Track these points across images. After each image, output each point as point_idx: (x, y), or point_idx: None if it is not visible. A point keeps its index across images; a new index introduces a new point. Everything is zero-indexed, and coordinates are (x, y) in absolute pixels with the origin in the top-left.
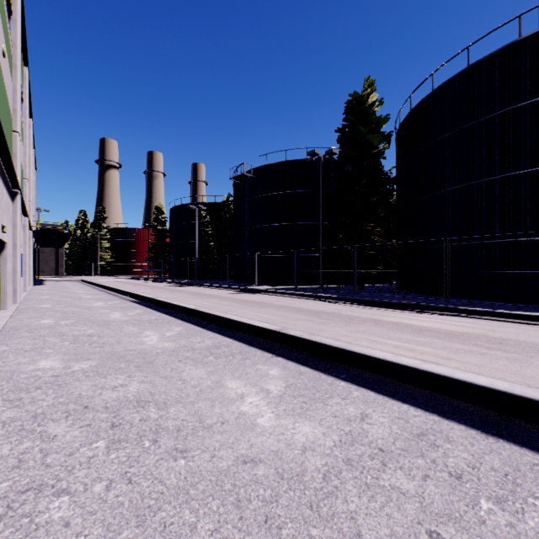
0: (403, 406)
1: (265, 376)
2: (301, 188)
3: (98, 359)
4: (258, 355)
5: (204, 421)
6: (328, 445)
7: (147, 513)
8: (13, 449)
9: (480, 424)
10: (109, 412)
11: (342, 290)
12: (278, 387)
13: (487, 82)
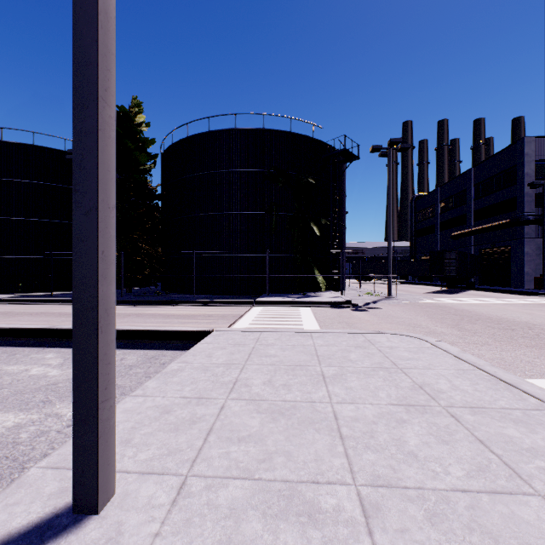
0: (147, 351)
1: (43, 359)
2: (58, 181)
3: None
4: (29, 350)
5: (2, 383)
6: None
7: (2, 400)
8: None
9: (181, 348)
10: None
11: None
12: (58, 361)
13: (219, 148)
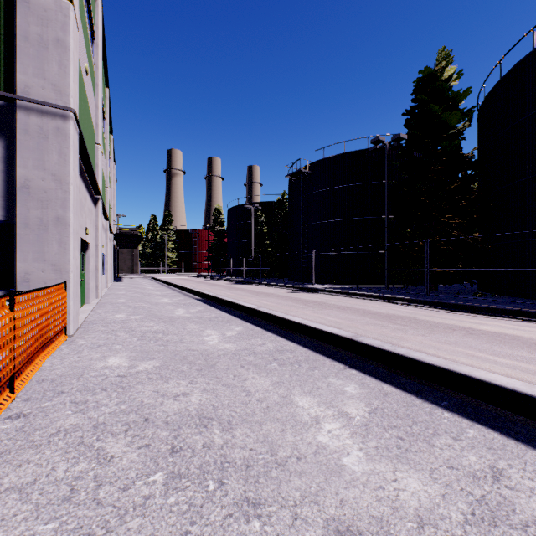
0: None
1: (341, 393)
2: (362, 180)
3: (162, 359)
4: (328, 365)
5: (276, 453)
6: (456, 520)
7: None
8: (68, 470)
9: None
10: (169, 430)
11: (410, 290)
12: (360, 411)
13: None
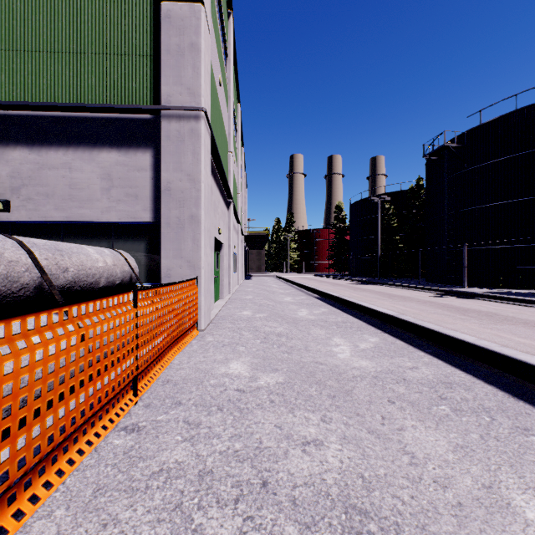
0: None
1: None
2: None
3: (285, 372)
4: None
5: None
6: None
7: None
8: None
9: None
10: (297, 523)
11: None
12: None
13: None
